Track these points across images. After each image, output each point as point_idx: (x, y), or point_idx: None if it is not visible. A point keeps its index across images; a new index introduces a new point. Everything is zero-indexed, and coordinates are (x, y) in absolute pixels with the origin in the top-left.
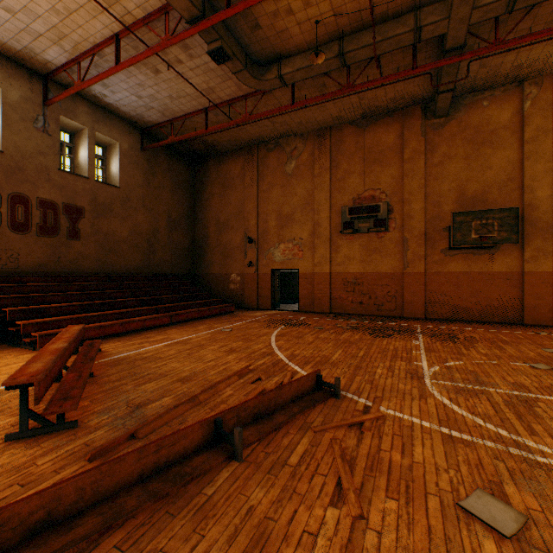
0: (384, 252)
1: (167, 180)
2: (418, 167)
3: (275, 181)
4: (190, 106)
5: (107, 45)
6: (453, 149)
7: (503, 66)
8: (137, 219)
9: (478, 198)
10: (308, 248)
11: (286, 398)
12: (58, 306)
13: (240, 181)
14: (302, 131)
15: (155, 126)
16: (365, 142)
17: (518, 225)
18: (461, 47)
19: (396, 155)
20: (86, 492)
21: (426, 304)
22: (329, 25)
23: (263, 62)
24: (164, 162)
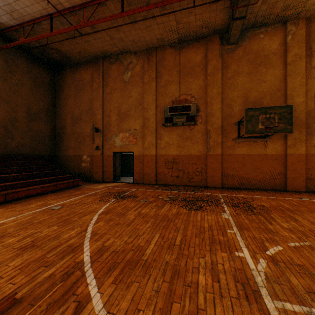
0: (193, 140)
1: (26, 79)
2: (217, 79)
3: (116, 86)
4: (35, 10)
5: None
6: (240, 67)
7: (277, 5)
8: None
9: (257, 102)
10: (140, 136)
11: None
12: None
13: (90, 85)
14: (136, 50)
15: (9, 29)
16: (180, 59)
17: (292, 118)
18: None
19: (202, 70)
20: None
21: (222, 177)
22: None
23: None
24: (23, 64)
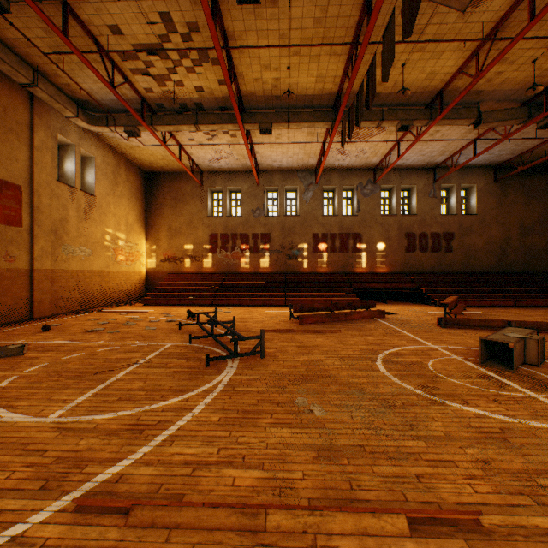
0: None
1: (517, 196)
2: None
3: None
4: (534, 142)
5: (468, 145)
6: None
7: None
8: (490, 233)
9: None
10: None
11: None
12: (442, 288)
13: None
14: None
15: (505, 162)
16: None
17: None
18: None
19: None
20: (464, 322)
21: None
22: None
23: None
24: (515, 183)
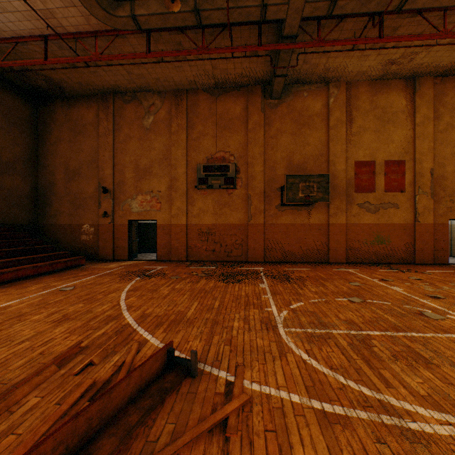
0: (233, 206)
1: None
2: (259, 136)
3: (132, 133)
4: (23, 27)
5: None
6: (284, 126)
7: (318, 67)
8: None
9: (301, 166)
10: (165, 200)
11: (121, 401)
12: None
13: (94, 128)
14: (160, 89)
15: None
16: (217, 109)
17: (329, 188)
18: (295, 36)
19: (242, 124)
20: None
21: (265, 250)
22: None
23: None
24: None
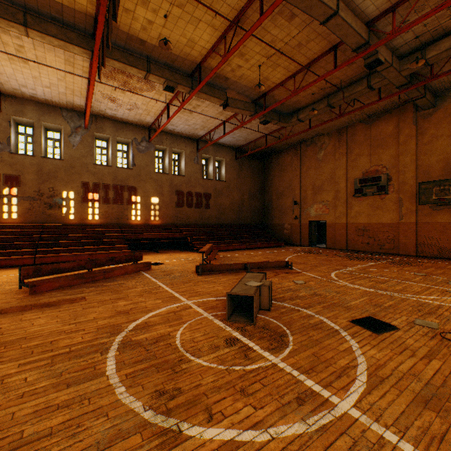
0: (384, 209)
1: (248, 172)
2: (410, 147)
3: (310, 165)
4: (257, 136)
5: (220, 126)
6: (439, 131)
7: None
8: (233, 196)
9: None
10: (331, 207)
11: (271, 266)
12: (203, 237)
13: (290, 166)
14: (327, 132)
15: (242, 146)
16: (370, 133)
17: None
18: (407, 83)
19: (393, 140)
20: (217, 268)
21: (417, 245)
22: (320, 93)
23: (290, 113)
24: (247, 163)
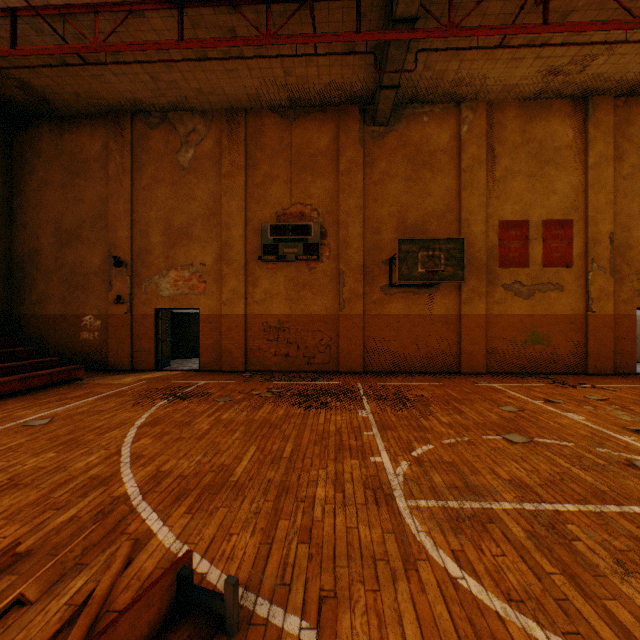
0: (316, 288)
1: None
2: (356, 182)
3: (161, 174)
4: None
5: None
6: (393, 167)
7: (446, 76)
8: None
9: (419, 228)
10: (213, 278)
11: None
12: None
13: (101, 166)
14: (205, 107)
15: None
16: (292, 139)
17: (464, 259)
18: (414, 19)
19: (330, 163)
20: None
21: (365, 354)
22: None
23: None
24: None
